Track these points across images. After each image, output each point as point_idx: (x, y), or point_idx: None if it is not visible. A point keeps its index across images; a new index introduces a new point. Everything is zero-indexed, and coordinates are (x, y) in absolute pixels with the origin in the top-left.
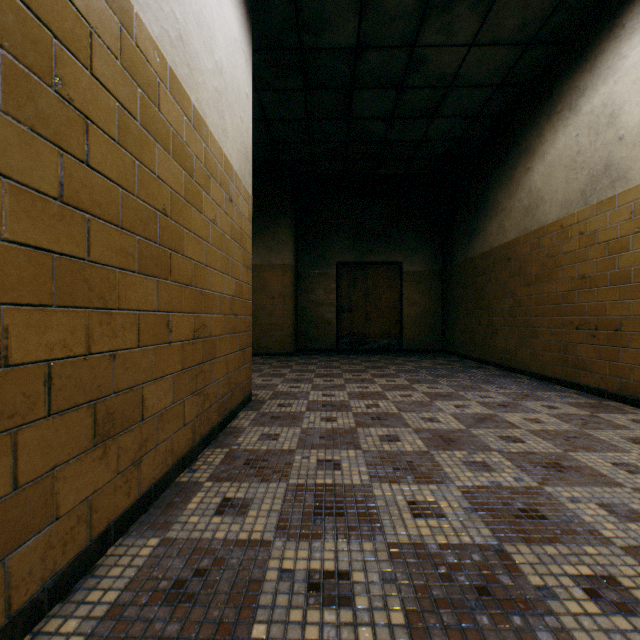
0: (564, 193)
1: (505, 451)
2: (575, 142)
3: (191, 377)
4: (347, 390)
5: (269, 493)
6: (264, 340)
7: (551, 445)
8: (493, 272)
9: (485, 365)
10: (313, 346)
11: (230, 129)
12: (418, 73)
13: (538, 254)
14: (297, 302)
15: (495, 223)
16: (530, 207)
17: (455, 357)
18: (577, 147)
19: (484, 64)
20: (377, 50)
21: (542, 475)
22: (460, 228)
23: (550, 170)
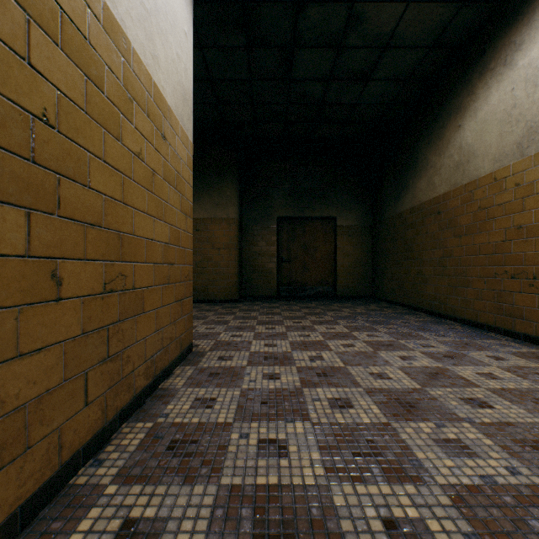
0: (498, 146)
1: (477, 421)
2: (510, 96)
3: (100, 341)
4: (289, 339)
5: (191, 507)
6: (211, 288)
7: (524, 411)
8: (422, 225)
9: (414, 311)
10: (256, 293)
11: (163, 59)
12: (356, 31)
13: (469, 207)
14: (241, 253)
15: (424, 179)
16: (461, 162)
17: (385, 303)
18: (513, 101)
19: (420, 23)
20: (318, 5)
21: (538, 462)
22: (389, 186)
23: (483, 126)
